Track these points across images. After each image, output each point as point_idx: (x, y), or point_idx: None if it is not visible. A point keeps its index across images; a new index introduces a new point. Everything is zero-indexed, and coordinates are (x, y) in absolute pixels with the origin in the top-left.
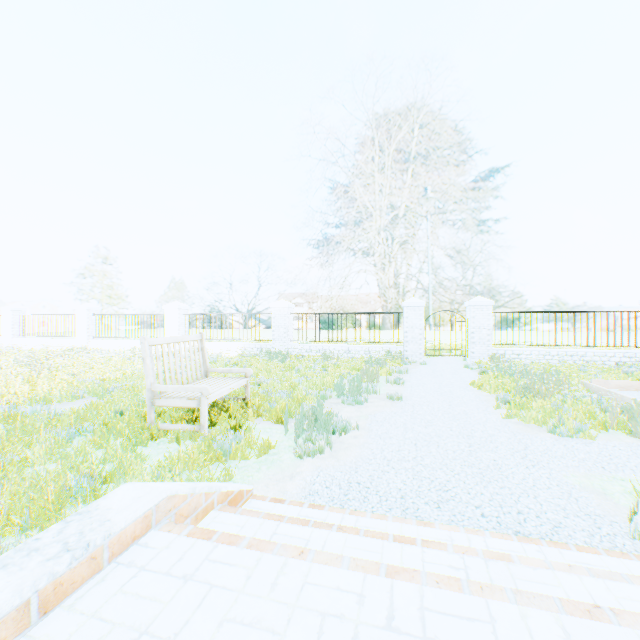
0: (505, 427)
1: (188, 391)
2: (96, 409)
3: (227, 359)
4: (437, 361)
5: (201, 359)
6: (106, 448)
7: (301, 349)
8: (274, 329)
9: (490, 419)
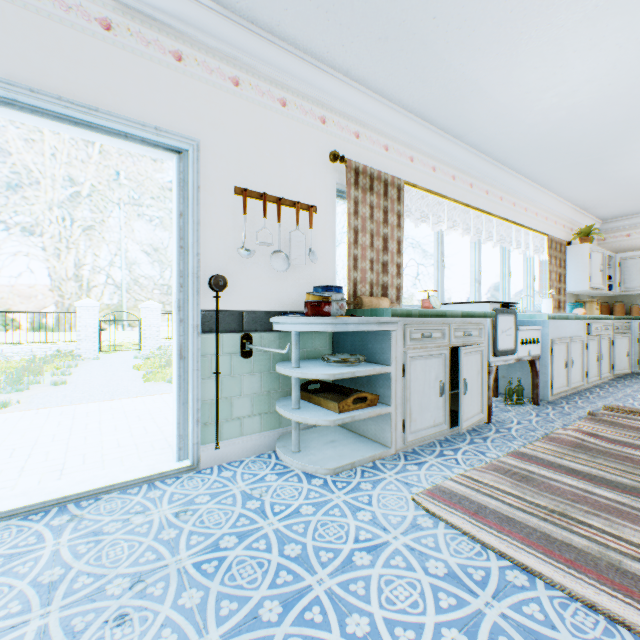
0: (143, 385)
1: None
2: None
3: None
4: (113, 356)
5: None
6: None
7: None
8: None
9: (135, 383)
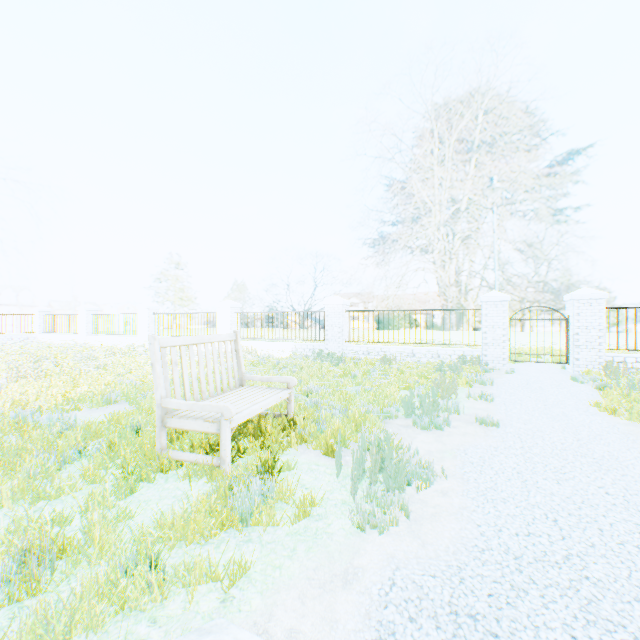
0: None
1: (205, 410)
2: (117, 420)
3: (276, 361)
4: (526, 369)
5: (235, 364)
6: (101, 482)
7: (357, 351)
8: (327, 328)
9: None
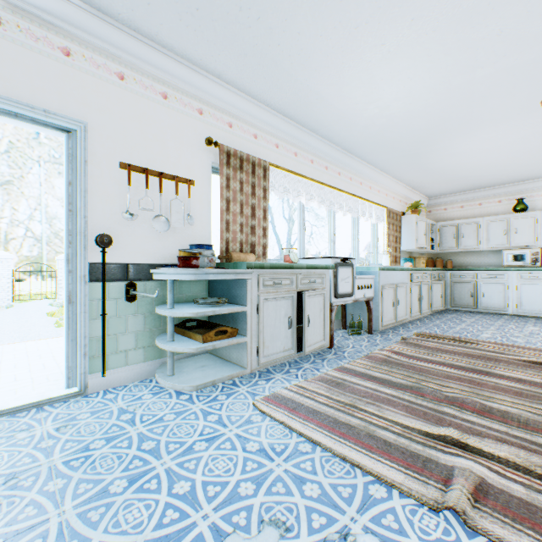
0: (55, 330)
1: None
2: None
3: None
4: (28, 304)
5: None
6: None
7: None
8: None
9: (48, 328)
